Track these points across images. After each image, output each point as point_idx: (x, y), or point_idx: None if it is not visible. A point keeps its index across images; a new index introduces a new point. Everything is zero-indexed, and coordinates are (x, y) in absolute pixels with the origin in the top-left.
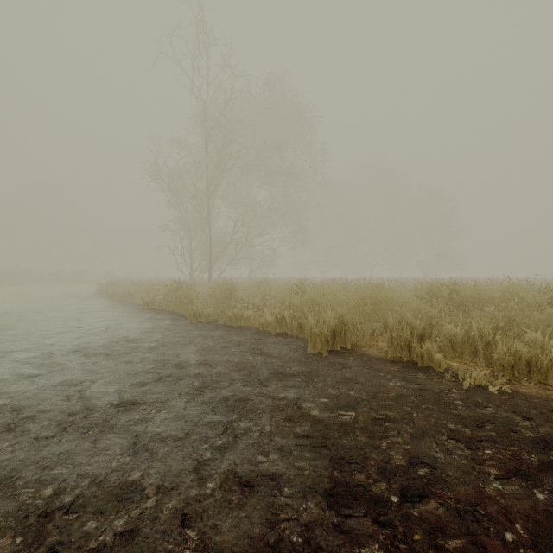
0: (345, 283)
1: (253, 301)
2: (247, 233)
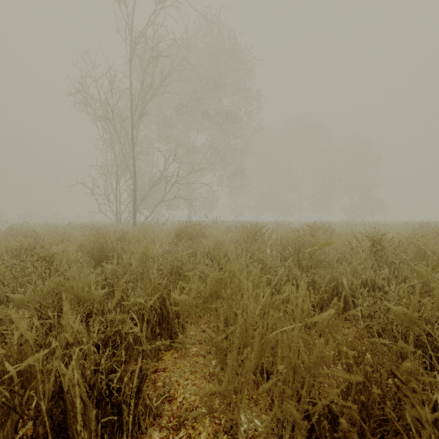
0: (372, 238)
1: (59, 378)
2: (179, 168)
